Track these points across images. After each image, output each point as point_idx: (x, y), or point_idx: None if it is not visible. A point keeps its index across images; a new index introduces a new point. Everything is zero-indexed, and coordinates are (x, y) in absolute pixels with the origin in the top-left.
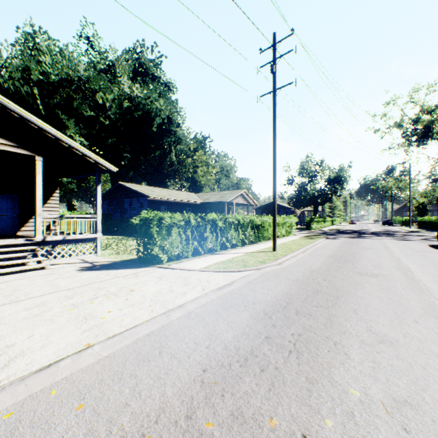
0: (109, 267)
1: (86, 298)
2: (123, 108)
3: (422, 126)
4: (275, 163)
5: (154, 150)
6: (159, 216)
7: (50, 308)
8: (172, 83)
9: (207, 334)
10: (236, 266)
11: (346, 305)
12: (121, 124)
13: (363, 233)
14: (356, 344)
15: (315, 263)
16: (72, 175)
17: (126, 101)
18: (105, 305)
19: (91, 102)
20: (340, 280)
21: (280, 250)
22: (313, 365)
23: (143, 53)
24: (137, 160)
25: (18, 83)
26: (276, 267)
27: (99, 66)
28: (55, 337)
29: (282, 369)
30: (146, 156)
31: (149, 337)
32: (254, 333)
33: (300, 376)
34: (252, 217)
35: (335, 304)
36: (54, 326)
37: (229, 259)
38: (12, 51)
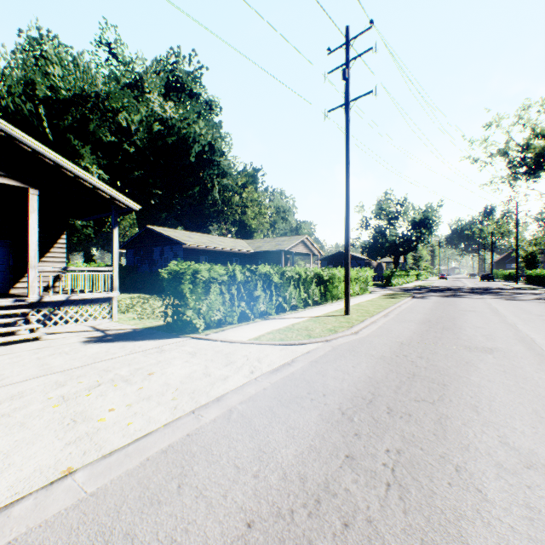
0: (126, 338)
1: (83, 386)
2: (153, 132)
3: (534, 153)
4: (348, 199)
5: (192, 186)
6: (193, 269)
7: (27, 404)
8: (215, 101)
9: (255, 450)
10: (297, 337)
11: (460, 398)
12: (150, 153)
13: (459, 290)
14: (491, 471)
15: (403, 332)
16: (82, 215)
17: (157, 123)
18: (107, 398)
19: (112, 124)
20: (443, 358)
21: (355, 313)
22: (430, 513)
23: (178, 63)
24: (171, 198)
25: (18, 100)
26: (352, 337)
27: (123, 79)
28: (20, 455)
29: (379, 522)
30: (183, 193)
31: (166, 455)
32: (329, 449)
33: (412, 539)
34: (317, 271)
35: (442, 396)
36: (23, 436)
37: (288, 327)
38: (11, 59)
